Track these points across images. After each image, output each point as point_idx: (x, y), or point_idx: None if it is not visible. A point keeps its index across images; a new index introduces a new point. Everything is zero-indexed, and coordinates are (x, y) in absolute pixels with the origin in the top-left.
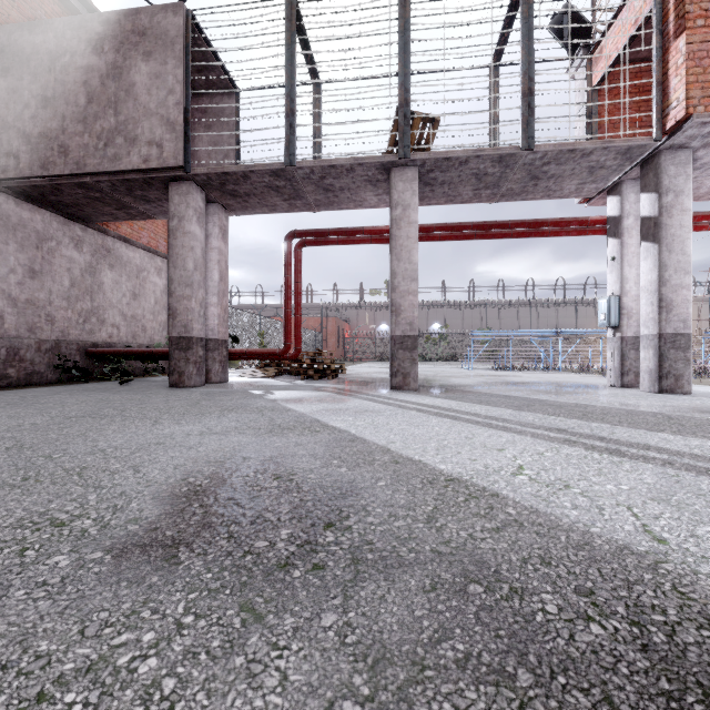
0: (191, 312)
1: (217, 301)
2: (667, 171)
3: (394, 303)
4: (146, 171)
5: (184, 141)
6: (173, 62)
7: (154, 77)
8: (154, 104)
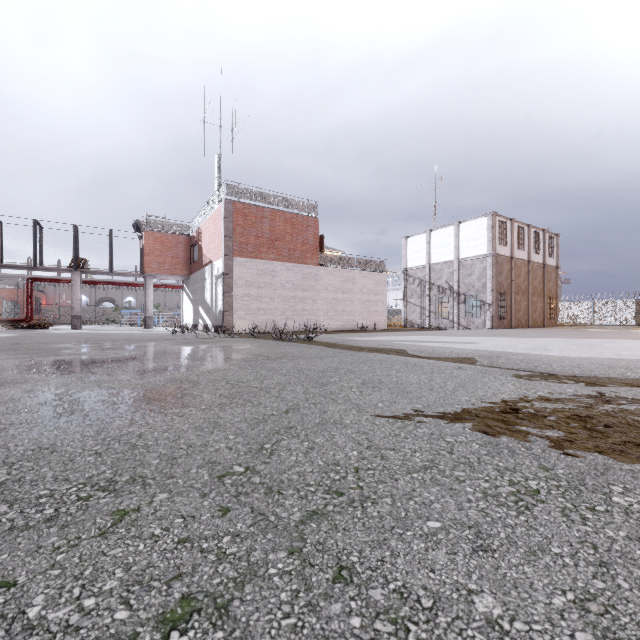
0: None
1: None
2: (147, 280)
3: (73, 307)
4: None
5: None
6: None
7: None
8: None
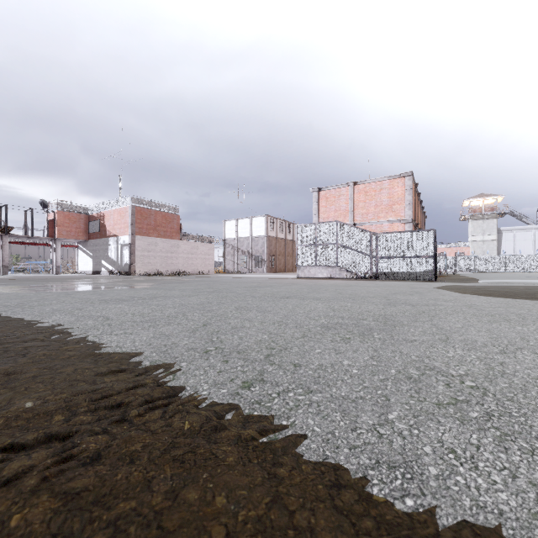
0: None
1: None
2: (57, 242)
3: (3, 259)
4: None
5: None
6: None
7: None
8: None
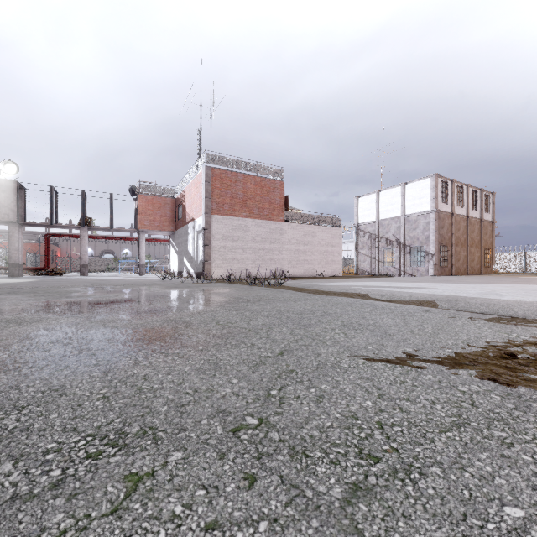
0: (17, 257)
1: (21, 253)
2: (141, 235)
3: (81, 257)
4: (3, 220)
5: (17, 215)
6: (13, 195)
7: (6, 197)
8: (6, 204)
